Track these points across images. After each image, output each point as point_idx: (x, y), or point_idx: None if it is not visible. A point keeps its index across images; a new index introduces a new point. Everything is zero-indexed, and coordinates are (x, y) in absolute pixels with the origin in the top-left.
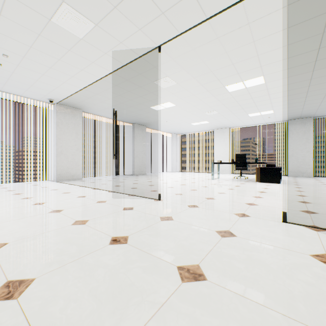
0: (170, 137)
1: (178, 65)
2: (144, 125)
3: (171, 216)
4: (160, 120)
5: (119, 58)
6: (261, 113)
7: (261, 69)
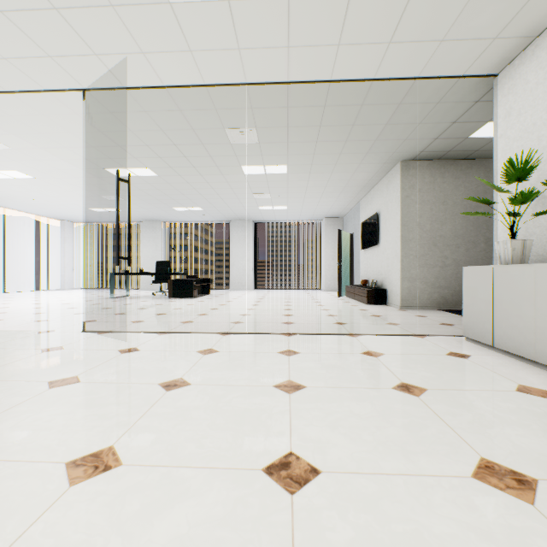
0: (60, 226)
1: None
2: None
3: None
4: (18, 196)
5: None
6: (188, 208)
7: (139, 160)
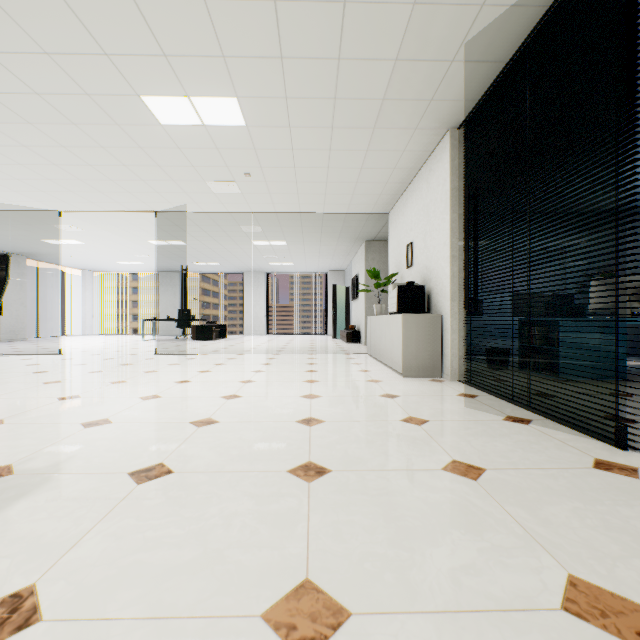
0: (81, 275)
1: (84, 222)
2: (23, 254)
3: (74, 358)
4: (59, 254)
5: (5, 206)
6: (207, 263)
7: (176, 237)
